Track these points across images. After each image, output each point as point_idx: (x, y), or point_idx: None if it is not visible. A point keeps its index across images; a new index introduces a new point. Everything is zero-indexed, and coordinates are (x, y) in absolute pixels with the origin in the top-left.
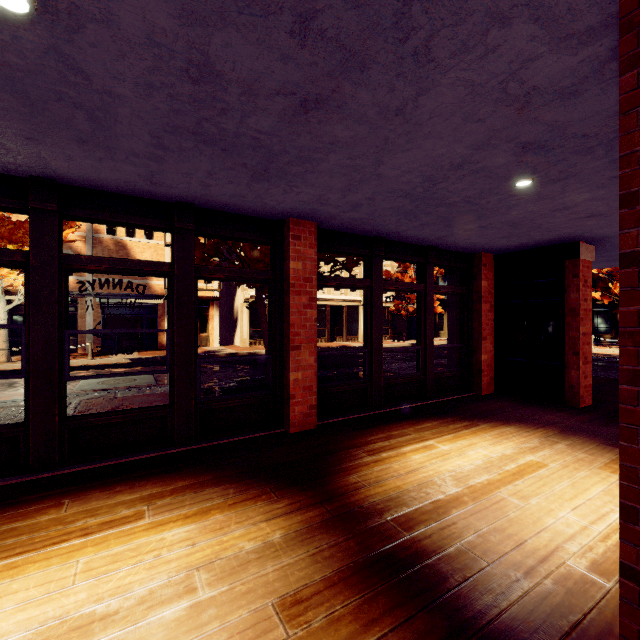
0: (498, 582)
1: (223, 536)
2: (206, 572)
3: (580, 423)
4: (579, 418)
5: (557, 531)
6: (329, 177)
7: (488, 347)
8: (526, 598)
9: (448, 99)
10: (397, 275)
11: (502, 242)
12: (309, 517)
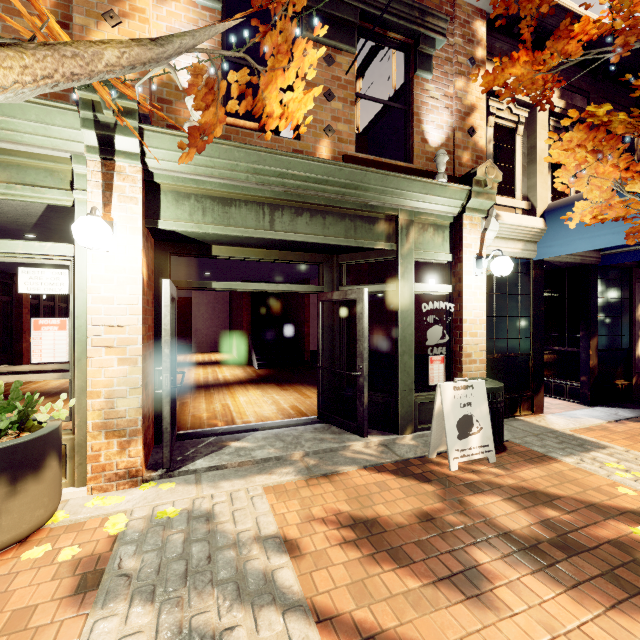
0: None
1: None
2: None
3: None
4: None
5: None
6: None
7: None
8: None
9: None
10: None
11: None
12: None
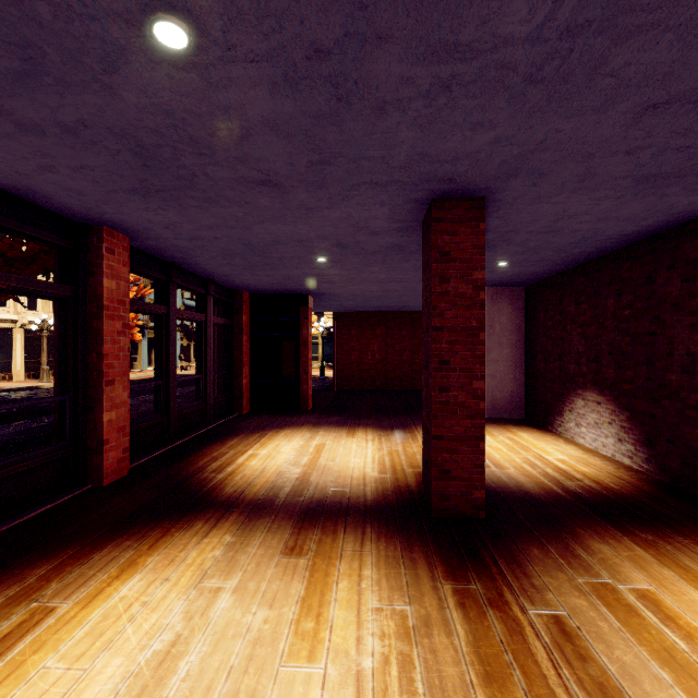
0: (359, 493)
1: (185, 562)
2: (211, 579)
3: (318, 419)
4: (314, 416)
5: (358, 467)
6: (209, 216)
7: (247, 372)
8: (373, 492)
9: (335, 215)
10: None
11: (266, 286)
12: (235, 520)
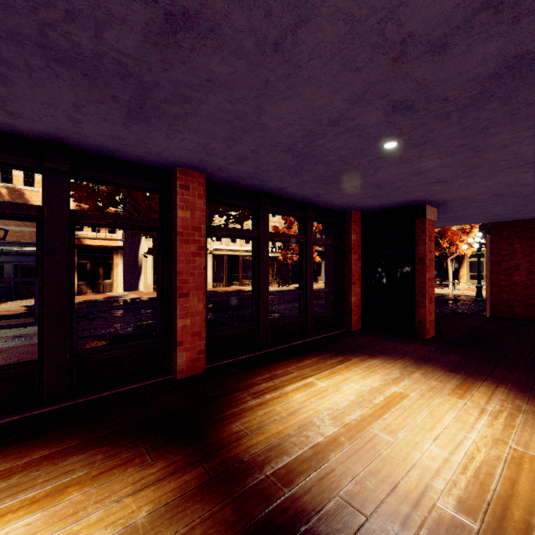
0: None
1: (74, 525)
2: None
3: (428, 353)
4: (427, 348)
5: (424, 467)
6: (212, 123)
7: (357, 290)
8: None
9: (328, 36)
10: (284, 230)
11: (368, 202)
12: (184, 482)
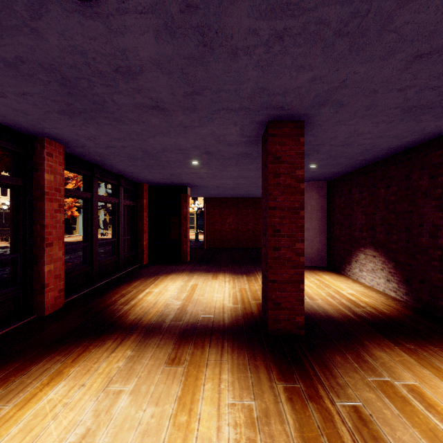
0: (220, 318)
1: (97, 371)
2: (115, 384)
3: (193, 267)
4: (191, 265)
5: (219, 300)
6: (118, 131)
7: (146, 237)
8: (229, 318)
9: (204, 132)
10: None
11: (159, 180)
12: (134, 339)
